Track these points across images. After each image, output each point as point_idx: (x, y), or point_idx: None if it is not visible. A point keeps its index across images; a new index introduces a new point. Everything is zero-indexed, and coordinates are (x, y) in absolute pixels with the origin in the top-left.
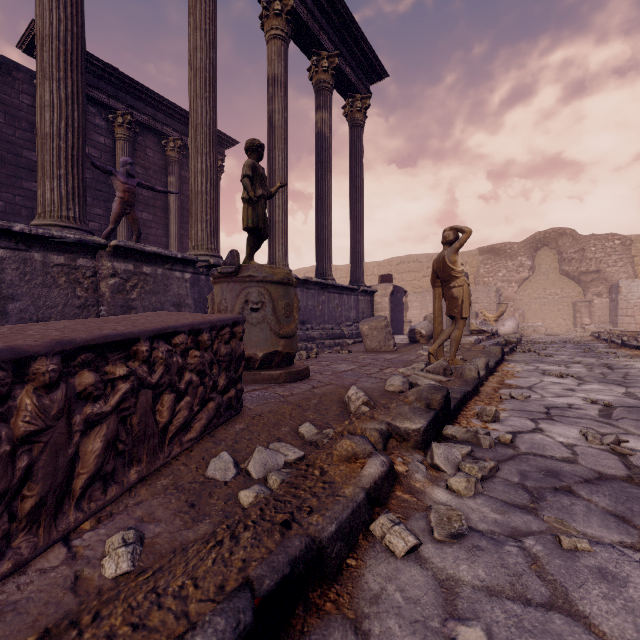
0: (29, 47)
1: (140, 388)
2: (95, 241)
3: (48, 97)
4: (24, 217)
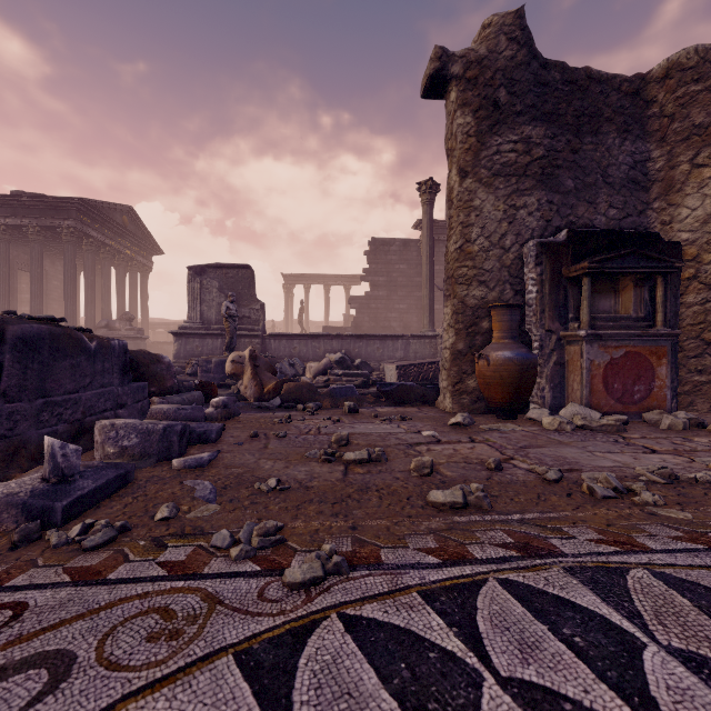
0: (416, 228)
1: (436, 369)
2: (436, 334)
3: (425, 294)
4: (414, 309)
